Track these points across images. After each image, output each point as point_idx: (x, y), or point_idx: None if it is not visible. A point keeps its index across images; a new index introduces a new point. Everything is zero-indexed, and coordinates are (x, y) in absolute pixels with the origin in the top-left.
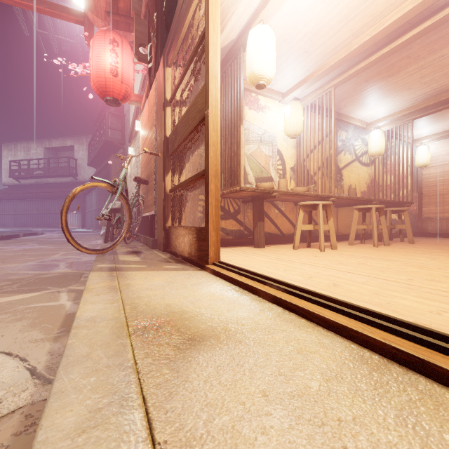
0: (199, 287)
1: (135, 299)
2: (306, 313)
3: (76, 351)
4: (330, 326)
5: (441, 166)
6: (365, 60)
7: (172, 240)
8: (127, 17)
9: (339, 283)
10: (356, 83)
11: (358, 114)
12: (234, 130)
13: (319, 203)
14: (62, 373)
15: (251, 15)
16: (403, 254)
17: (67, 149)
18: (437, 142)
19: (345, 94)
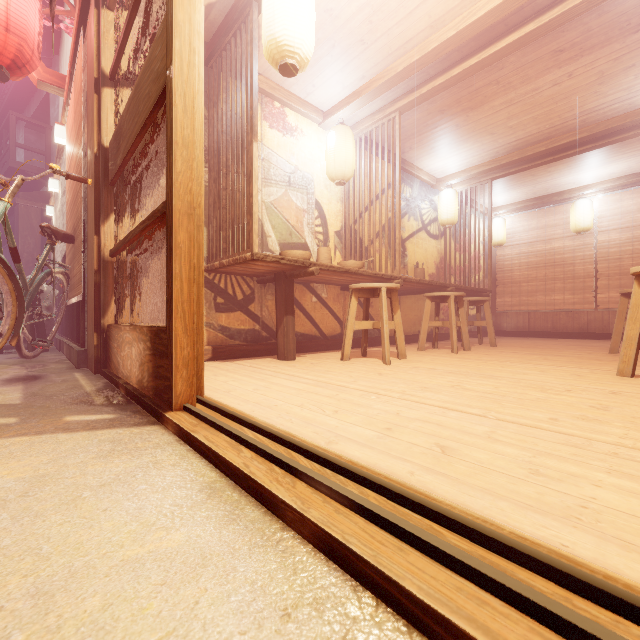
0: (118, 494)
1: None
2: (437, 624)
3: None
4: None
5: (517, 246)
6: (445, 74)
7: (113, 353)
8: None
9: (449, 441)
10: (427, 113)
11: (426, 164)
12: (242, 152)
13: (382, 285)
14: None
15: None
16: (499, 364)
17: None
18: (513, 214)
19: (412, 128)
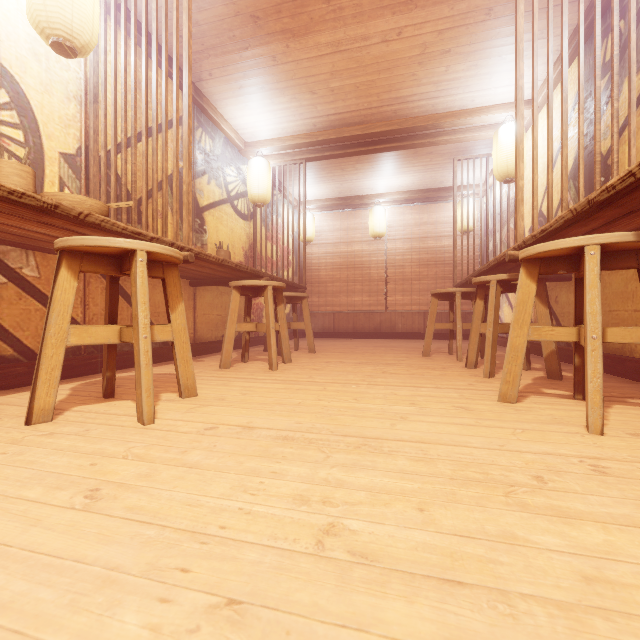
0: None
1: None
2: None
3: None
4: None
5: (324, 245)
6: None
7: None
8: None
9: None
10: (235, 12)
11: (232, 113)
12: None
13: (136, 246)
14: None
15: None
16: (346, 392)
17: None
18: (320, 212)
19: (212, 34)
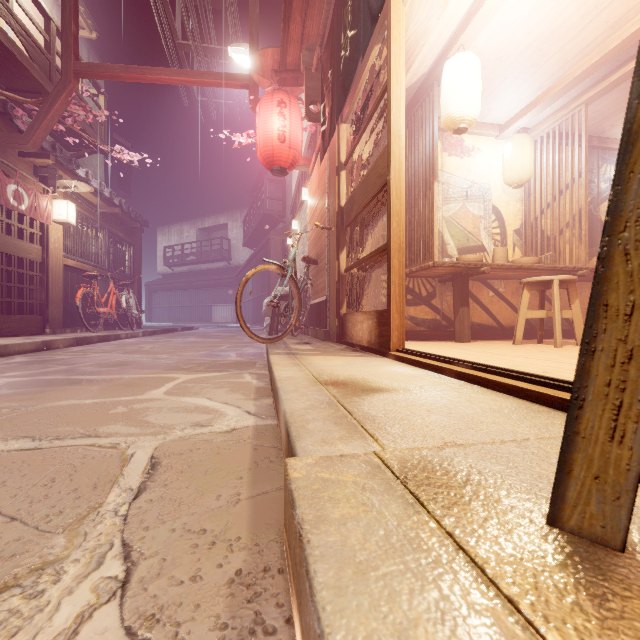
0: (380, 367)
1: (319, 370)
2: (488, 382)
3: (287, 388)
4: (509, 391)
5: None
6: None
7: (348, 329)
8: (295, 71)
9: (553, 371)
10: (627, 91)
11: None
12: (426, 189)
13: (553, 278)
14: (284, 394)
15: (447, 40)
16: None
17: (220, 228)
18: None
19: (610, 109)
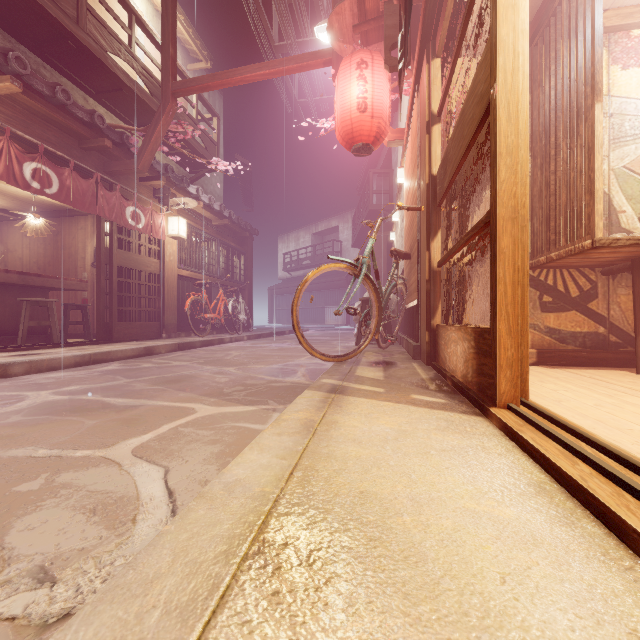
0: (455, 460)
1: (321, 458)
2: None
3: (150, 557)
4: None
5: None
6: None
7: (440, 349)
8: (378, 18)
9: None
10: None
11: None
12: (577, 122)
13: None
14: (83, 612)
15: None
16: None
17: (332, 231)
18: None
19: None
